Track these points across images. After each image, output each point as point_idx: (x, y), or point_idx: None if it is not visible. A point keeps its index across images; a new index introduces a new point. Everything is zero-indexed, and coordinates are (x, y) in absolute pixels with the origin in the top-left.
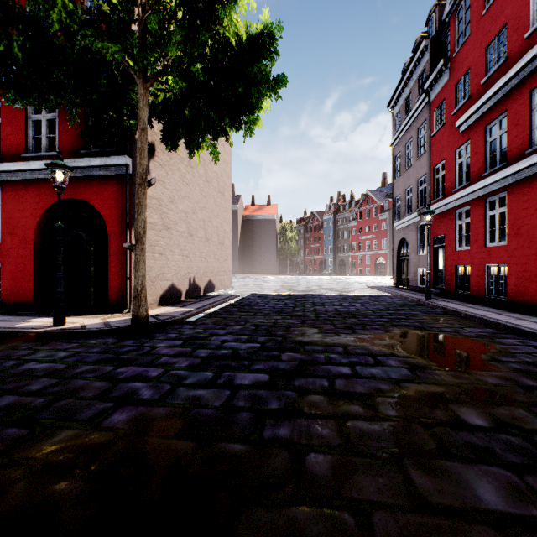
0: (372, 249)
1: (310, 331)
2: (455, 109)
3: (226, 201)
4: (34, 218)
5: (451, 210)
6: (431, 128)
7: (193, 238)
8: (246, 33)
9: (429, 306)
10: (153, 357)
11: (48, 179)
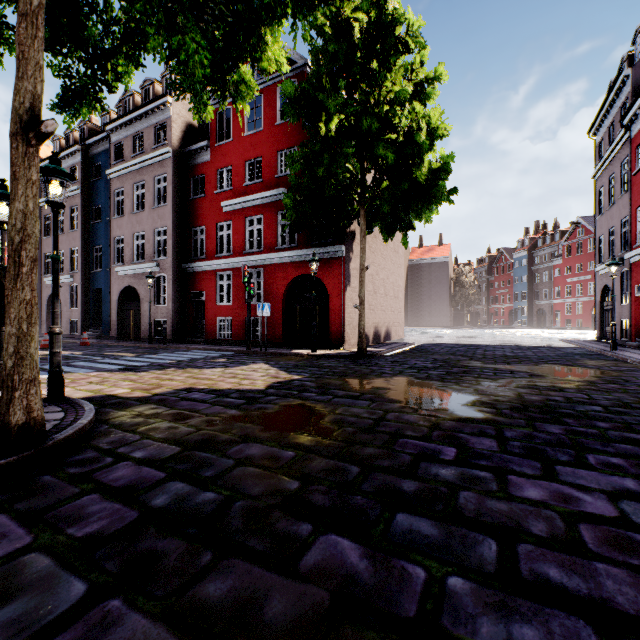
0: (586, 294)
1: (474, 362)
2: None
3: (400, 258)
4: (282, 287)
5: None
6: (633, 166)
7: (376, 295)
8: (428, 168)
9: (606, 356)
10: (381, 365)
11: (291, 262)
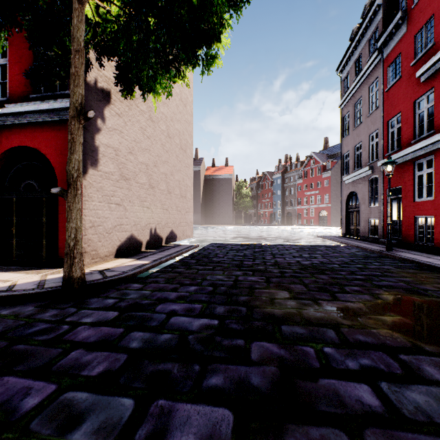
0: (316, 203)
1: (279, 294)
2: (414, 59)
3: (188, 158)
4: None
5: (409, 161)
6: (385, 84)
7: (154, 190)
8: None
9: (395, 259)
10: (60, 350)
11: None
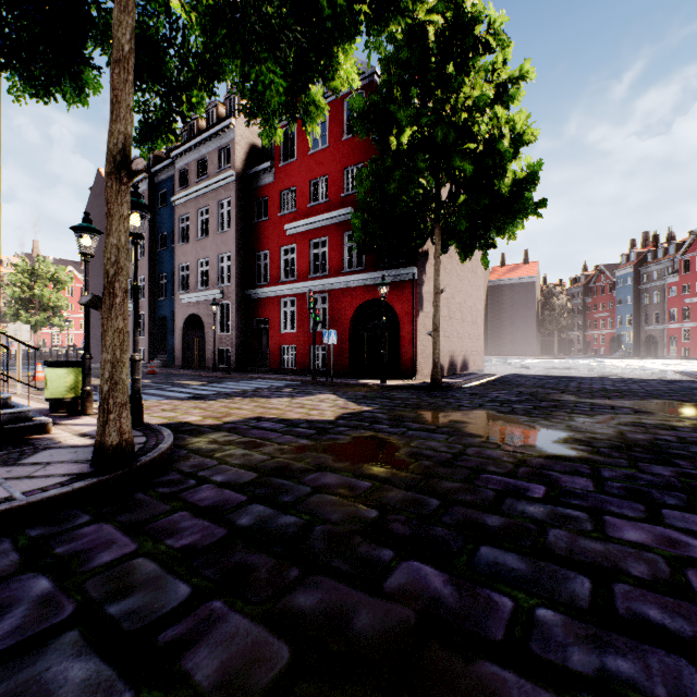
0: None
1: (566, 396)
2: None
3: (479, 279)
4: (349, 314)
5: None
6: None
7: (452, 321)
8: (512, 178)
9: None
10: (458, 398)
11: (358, 287)
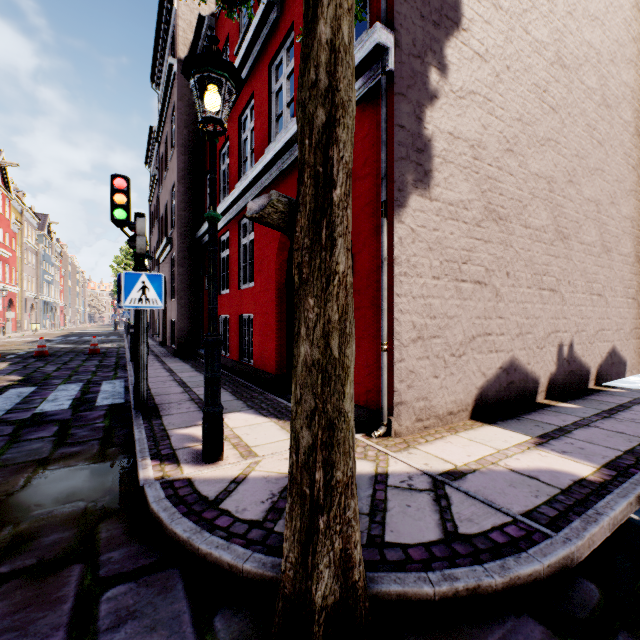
0: None
1: None
2: None
3: None
4: (275, 242)
5: None
6: None
7: (567, 245)
8: None
9: None
10: None
11: (285, 174)
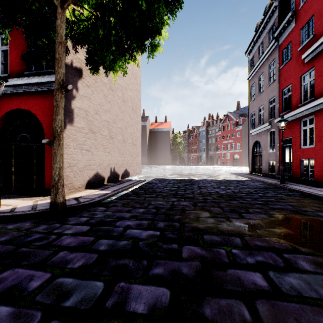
0: (231, 149)
1: (202, 214)
2: (300, 46)
3: (138, 116)
4: None
5: (297, 119)
6: (280, 63)
7: (113, 140)
8: None
9: (286, 189)
10: (51, 251)
11: (2, 95)
